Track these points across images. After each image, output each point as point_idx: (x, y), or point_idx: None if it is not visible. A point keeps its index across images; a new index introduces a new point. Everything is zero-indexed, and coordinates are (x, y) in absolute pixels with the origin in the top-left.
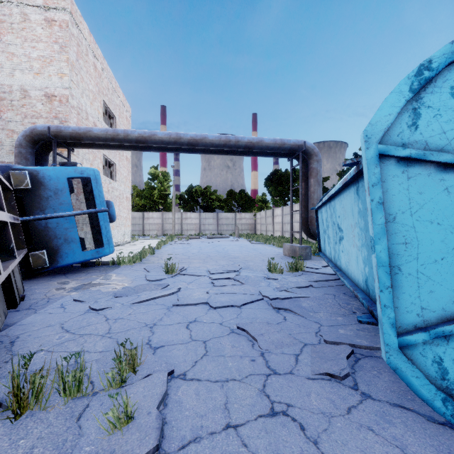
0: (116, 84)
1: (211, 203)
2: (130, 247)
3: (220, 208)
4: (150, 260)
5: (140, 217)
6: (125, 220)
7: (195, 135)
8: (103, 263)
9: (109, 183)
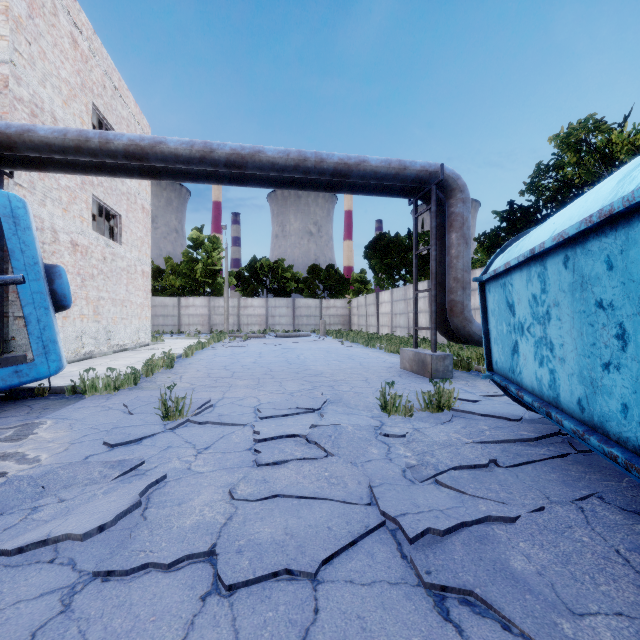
0: (122, 82)
1: (285, 284)
2: (141, 354)
3: (297, 292)
4: (155, 382)
5: (174, 305)
6: (139, 308)
7: (240, 146)
8: (53, 390)
9: (106, 246)
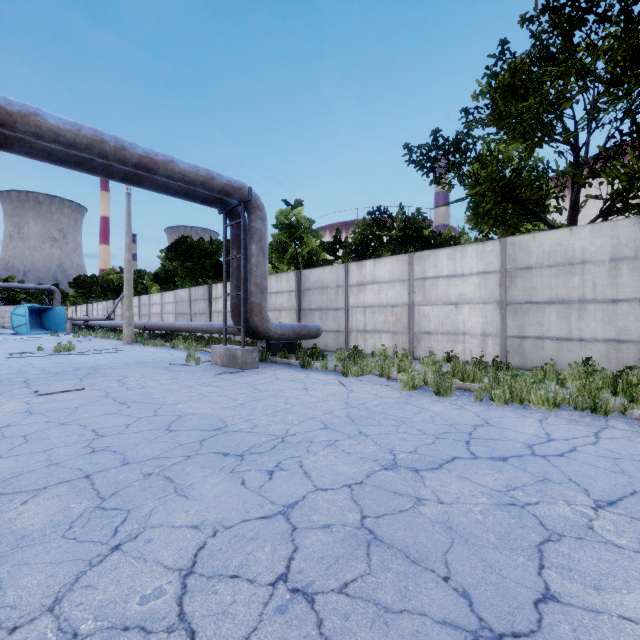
0: None
1: (15, 295)
2: None
3: (27, 301)
4: None
5: None
6: None
7: None
8: None
9: None
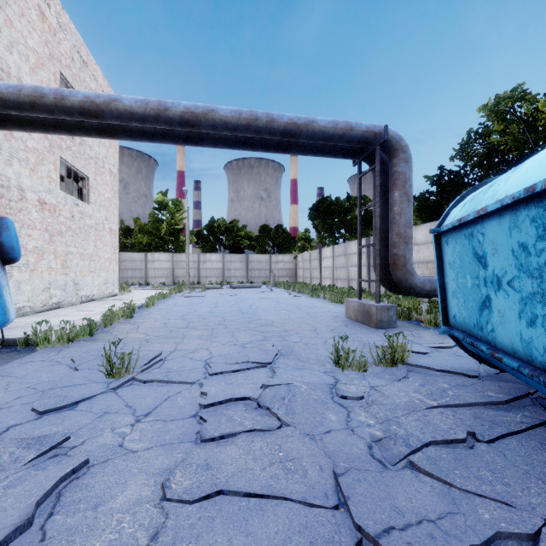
0: (90, 57)
1: (239, 241)
2: (106, 304)
3: (250, 249)
4: (112, 332)
5: (141, 259)
6: (107, 262)
7: (194, 105)
8: (7, 343)
9: (74, 205)
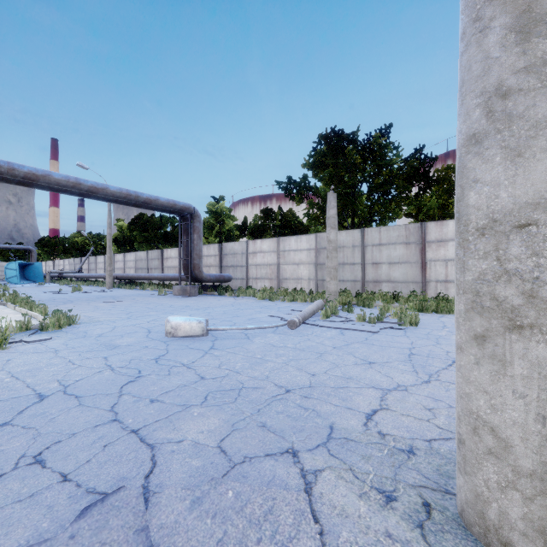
0: None
1: None
2: None
3: None
4: None
5: None
6: None
7: None
8: None
9: None
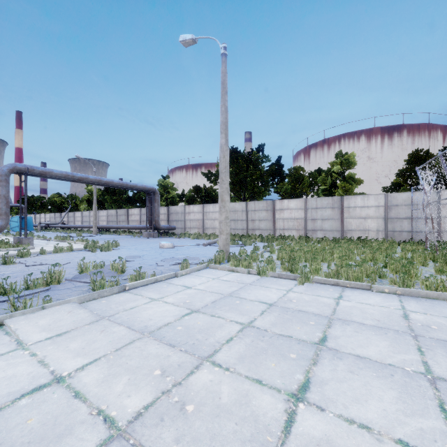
0: None
1: None
2: None
3: None
4: None
5: None
6: None
7: None
8: None
9: None
